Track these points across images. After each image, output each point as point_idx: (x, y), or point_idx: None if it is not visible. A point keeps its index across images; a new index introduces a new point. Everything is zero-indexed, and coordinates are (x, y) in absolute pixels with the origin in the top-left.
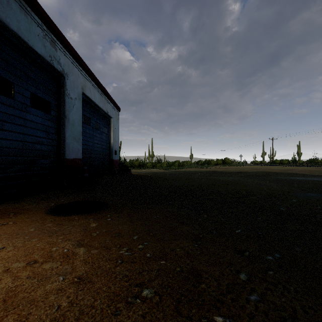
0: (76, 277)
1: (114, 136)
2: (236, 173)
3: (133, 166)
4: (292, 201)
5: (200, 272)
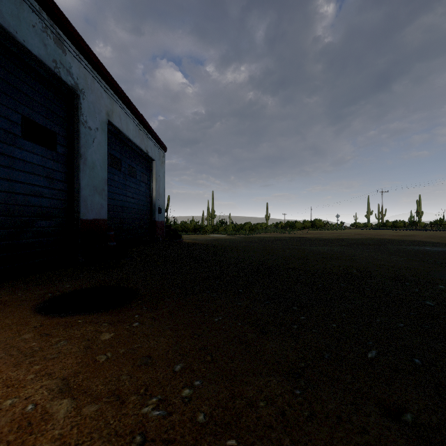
0: None
1: (157, 186)
2: (334, 240)
3: (186, 231)
4: (439, 288)
5: None
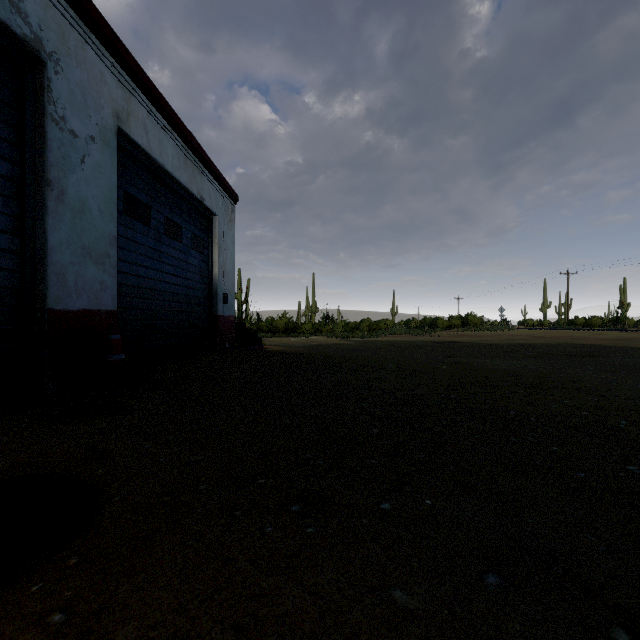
0: None
1: (221, 259)
2: (509, 347)
3: (274, 331)
4: None
5: None
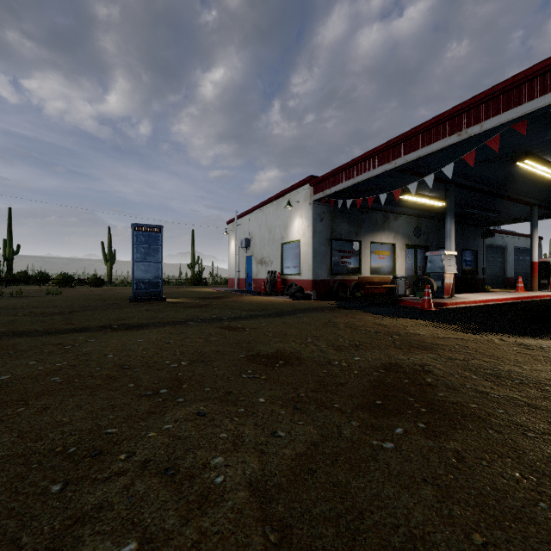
0: None
1: None
2: None
3: None
4: None
5: None
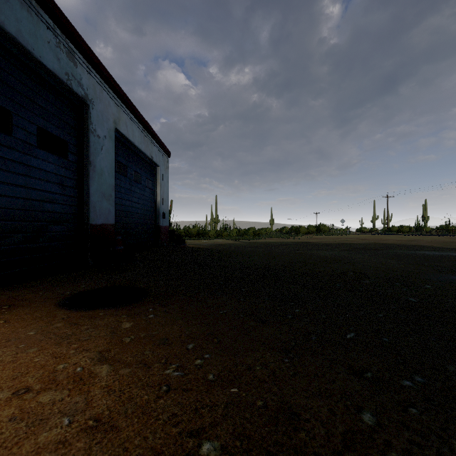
0: (91, 419)
1: (161, 192)
2: (337, 245)
3: (189, 236)
4: (425, 287)
5: (296, 409)
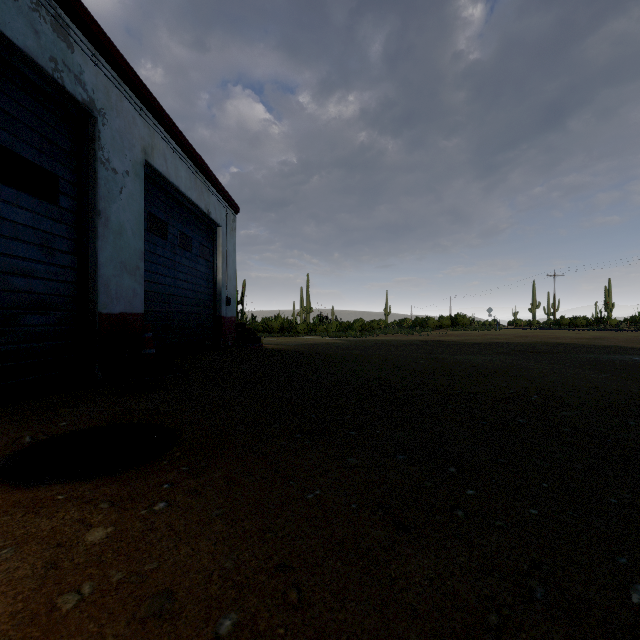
0: None
1: (224, 265)
2: (488, 345)
3: (269, 331)
4: None
5: None
